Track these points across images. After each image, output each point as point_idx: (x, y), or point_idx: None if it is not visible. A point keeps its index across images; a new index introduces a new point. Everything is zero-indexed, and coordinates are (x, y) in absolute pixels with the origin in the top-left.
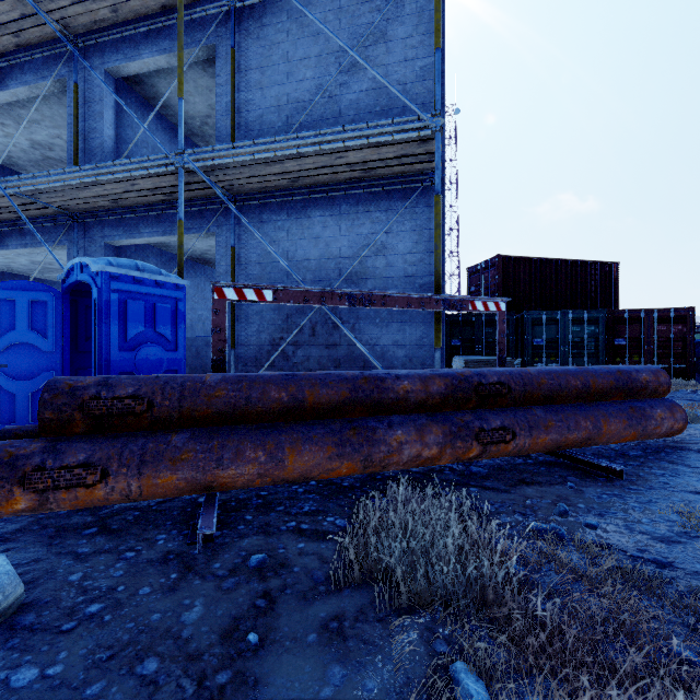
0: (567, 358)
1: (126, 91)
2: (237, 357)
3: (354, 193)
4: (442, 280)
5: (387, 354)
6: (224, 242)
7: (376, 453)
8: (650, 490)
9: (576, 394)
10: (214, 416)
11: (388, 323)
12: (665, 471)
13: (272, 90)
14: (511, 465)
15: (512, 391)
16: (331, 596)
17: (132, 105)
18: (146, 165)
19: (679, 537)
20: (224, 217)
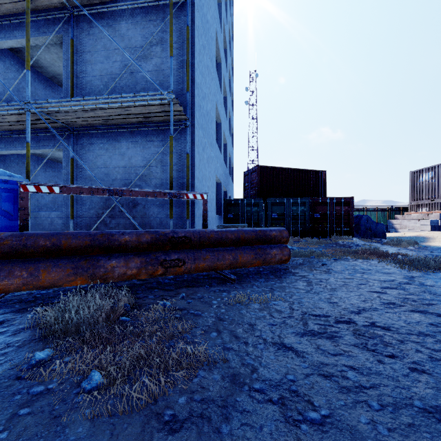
0: (289, 224)
1: (10, 56)
2: (76, 224)
3: (145, 129)
4: (194, 181)
5: (163, 222)
6: (68, 155)
7: (98, 272)
8: (243, 287)
9: (232, 242)
10: (3, 254)
11: (164, 204)
12: (265, 280)
13: (97, 65)
14: (193, 279)
15: (192, 240)
16: (22, 333)
17: (15, 65)
18: (6, 108)
19: (223, 305)
20: (68, 139)
